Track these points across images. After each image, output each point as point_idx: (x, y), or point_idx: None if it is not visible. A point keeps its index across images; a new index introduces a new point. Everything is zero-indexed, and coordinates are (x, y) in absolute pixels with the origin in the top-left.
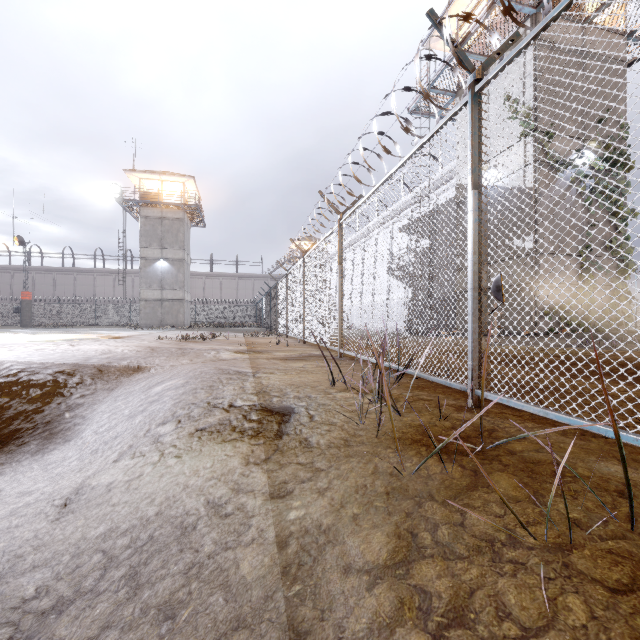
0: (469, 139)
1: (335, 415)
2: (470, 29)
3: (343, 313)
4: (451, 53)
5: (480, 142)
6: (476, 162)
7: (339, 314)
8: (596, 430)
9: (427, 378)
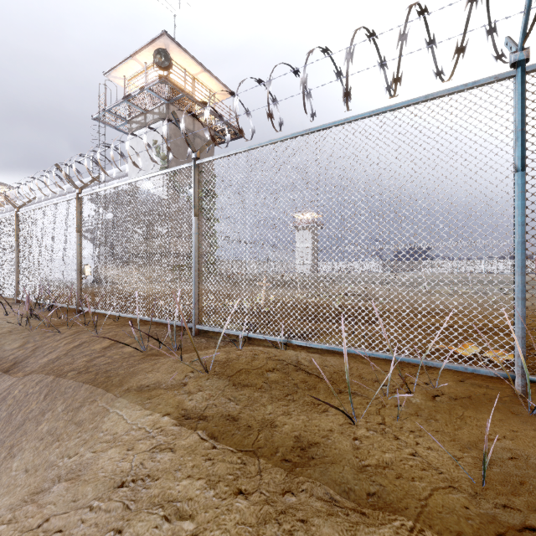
0: (76, 213)
1: (6, 324)
2: (131, 92)
3: (19, 274)
4: (121, 98)
5: (80, 216)
6: (79, 223)
7: (16, 274)
8: (101, 312)
9: (64, 306)
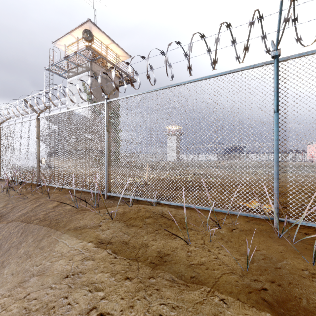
0: (36, 128)
1: None
2: (69, 54)
3: (1, 163)
4: (62, 58)
5: (39, 129)
6: (38, 133)
7: None
8: (51, 185)
9: (29, 182)
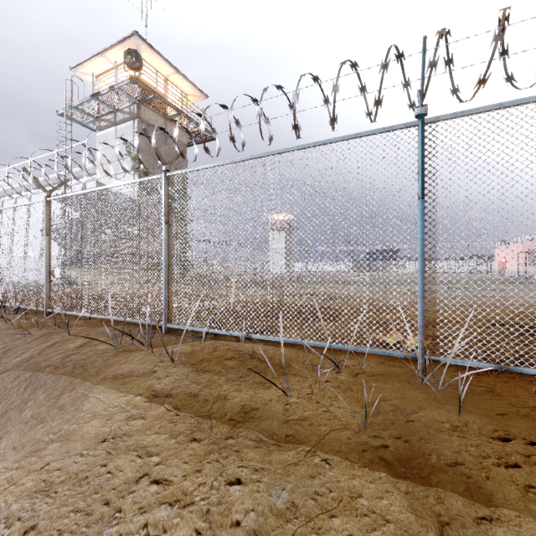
0: (45, 216)
1: None
2: (100, 91)
3: None
4: (89, 96)
5: (49, 219)
6: (48, 226)
7: None
8: (71, 313)
9: (31, 308)
